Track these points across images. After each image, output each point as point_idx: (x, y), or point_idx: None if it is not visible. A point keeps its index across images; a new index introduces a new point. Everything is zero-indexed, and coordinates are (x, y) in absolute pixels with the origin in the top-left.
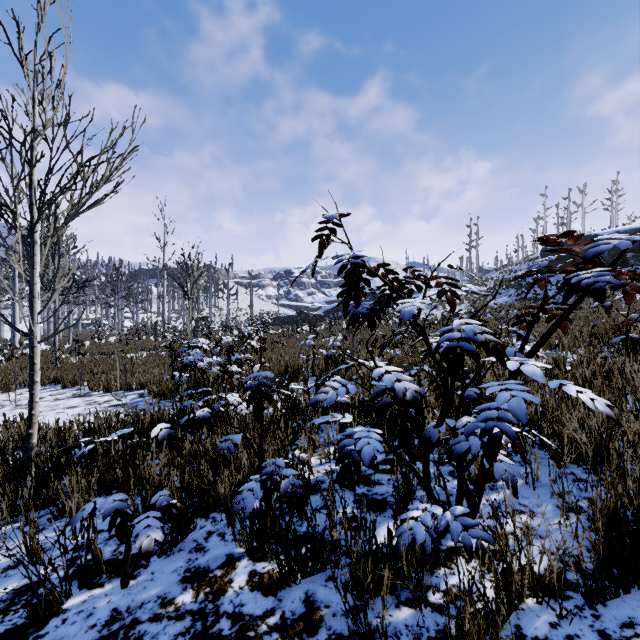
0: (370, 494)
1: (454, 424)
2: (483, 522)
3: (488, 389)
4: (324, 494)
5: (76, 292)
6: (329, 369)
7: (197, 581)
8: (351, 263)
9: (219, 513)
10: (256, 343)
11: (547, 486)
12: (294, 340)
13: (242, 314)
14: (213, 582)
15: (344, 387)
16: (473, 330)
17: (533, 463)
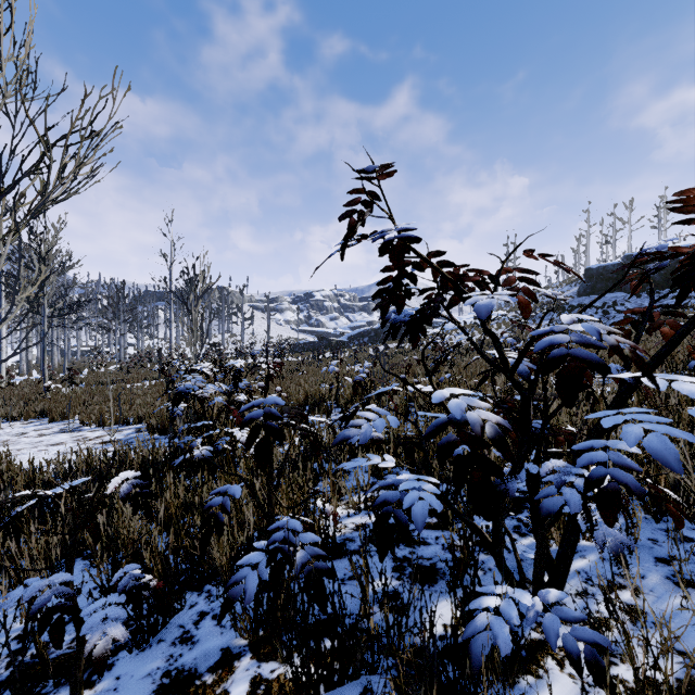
0: (414, 558)
1: (537, 470)
2: (589, 613)
3: (604, 420)
4: (354, 558)
5: (68, 313)
6: (356, 399)
7: (178, 693)
8: (398, 237)
9: (215, 586)
10: (271, 369)
11: (646, 548)
12: (315, 368)
13: (258, 340)
14: (200, 694)
15: (382, 419)
16: (595, 328)
17: (620, 515)
